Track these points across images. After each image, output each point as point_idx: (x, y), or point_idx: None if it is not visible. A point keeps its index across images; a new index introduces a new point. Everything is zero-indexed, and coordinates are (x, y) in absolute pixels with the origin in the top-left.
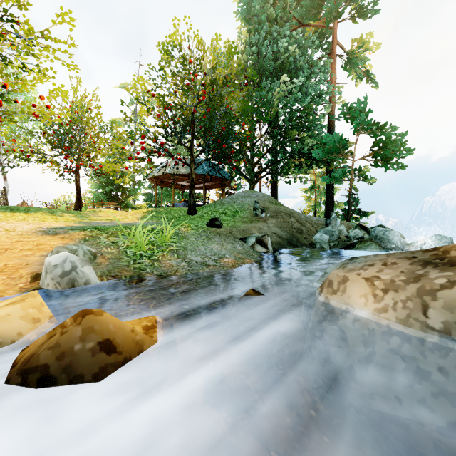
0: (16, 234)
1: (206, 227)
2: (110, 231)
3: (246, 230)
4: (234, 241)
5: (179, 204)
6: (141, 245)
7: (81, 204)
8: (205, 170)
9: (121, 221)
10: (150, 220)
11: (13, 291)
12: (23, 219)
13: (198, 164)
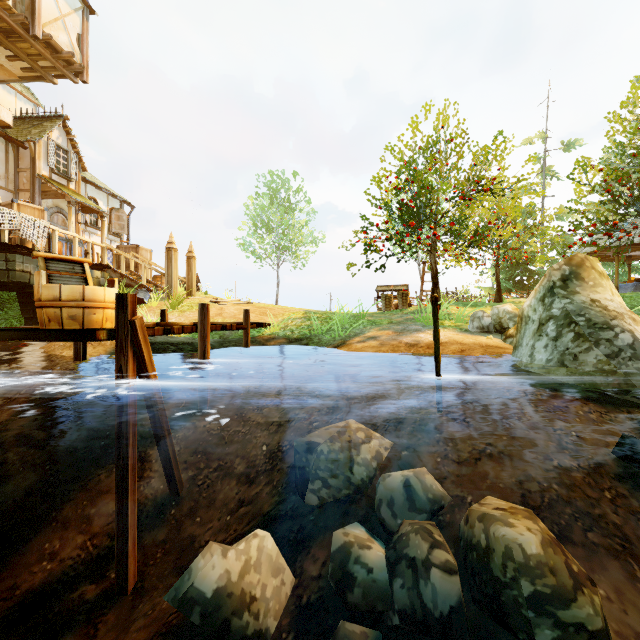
0: None
1: None
2: None
3: None
4: None
5: (624, 285)
6: None
7: (501, 296)
8: None
9: None
10: None
11: None
12: None
13: None
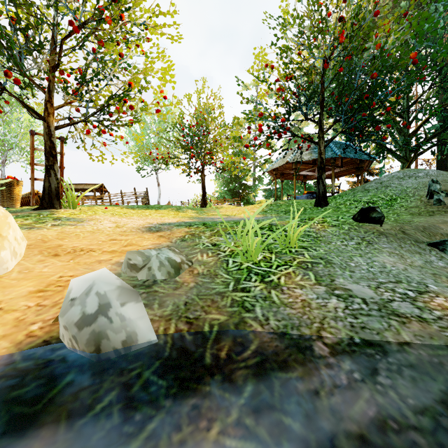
0: (120, 230)
1: (355, 222)
2: (217, 227)
3: (429, 227)
4: (419, 249)
5: (301, 196)
6: (250, 252)
7: (206, 201)
8: (335, 152)
9: (237, 217)
10: (268, 214)
11: (7, 344)
12: (147, 215)
13: (330, 140)
